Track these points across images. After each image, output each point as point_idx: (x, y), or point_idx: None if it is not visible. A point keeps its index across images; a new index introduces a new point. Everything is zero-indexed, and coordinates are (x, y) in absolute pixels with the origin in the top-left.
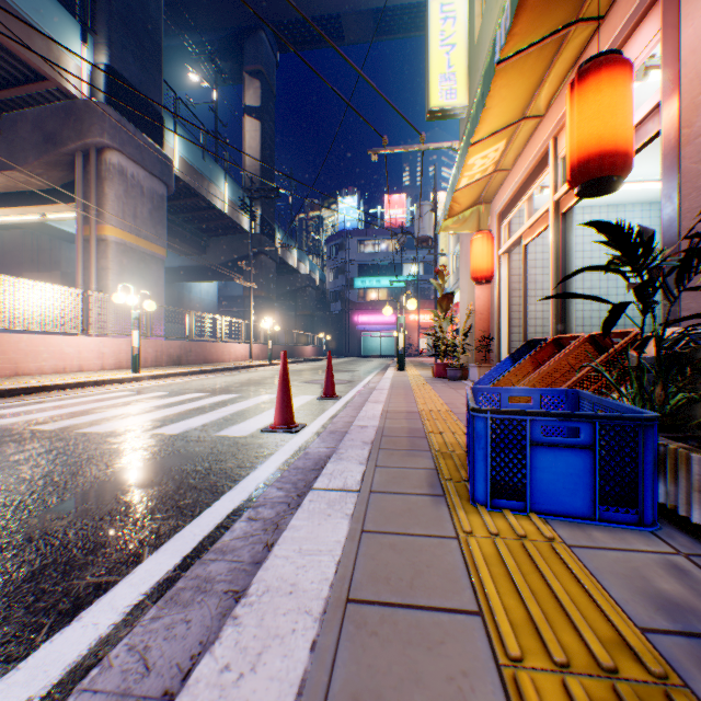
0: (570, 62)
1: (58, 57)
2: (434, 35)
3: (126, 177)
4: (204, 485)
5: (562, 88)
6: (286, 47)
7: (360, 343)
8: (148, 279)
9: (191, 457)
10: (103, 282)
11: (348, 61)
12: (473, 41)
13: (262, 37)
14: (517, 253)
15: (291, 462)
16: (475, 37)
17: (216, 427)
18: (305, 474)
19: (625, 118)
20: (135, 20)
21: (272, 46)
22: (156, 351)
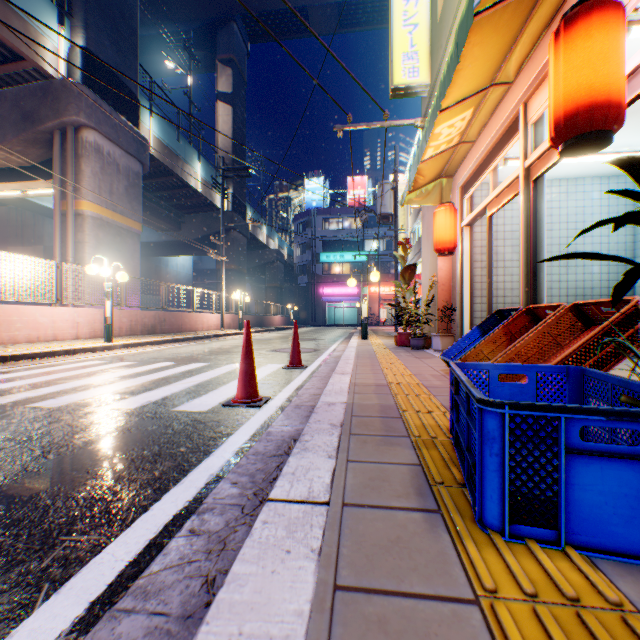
0: (545, 21)
1: (35, 38)
2: (397, 15)
3: (102, 155)
4: (146, 478)
5: (534, 50)
6: (256, 38)
7: (325, 313)
8: (124, 253)
9: (140, 438)
10: (80, 254)
11: (314, 34)
12: (436, 19)
13: (234, 28)
14: (479, 225)
15: (251, 445)
16: (438, 16)
17: (176, 401)
18: (264, 462)
19: (619, 66)
20: (111, 5)
21: (243, 37)
22: (130, 320)
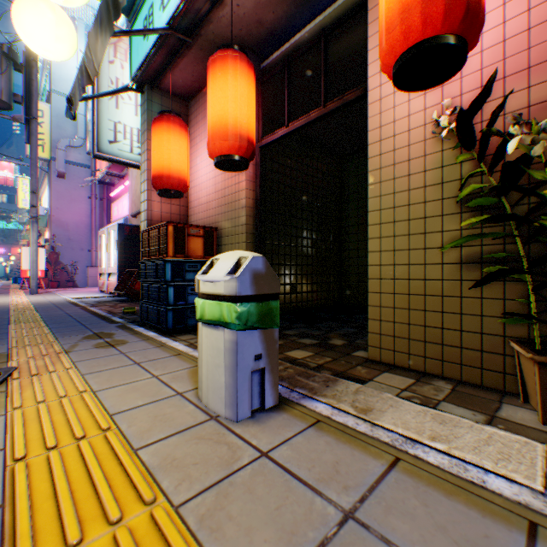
0: None
1: None
2: (21, 188)
3: None
4: None
5: None
6: None
7: None
8: None
9: None
10: None
11: None
12: None
13: None
14: None
15: None
16: None
17: None
18: None
19: None
20: None
21: None
22: None
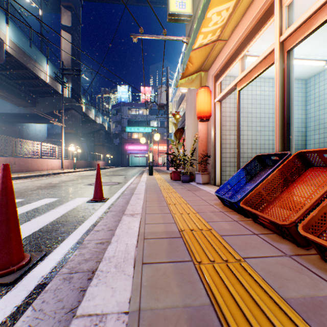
0: None
1: None
2: None
3: None
4: None
5: None
6: None
7: (129, 159)
8: None
9: None
10: None
11: None
12: None
13: None
14: (224, 103)
15: None
16: None
17: None
18: None
19: None
20: None
21: None
22: None
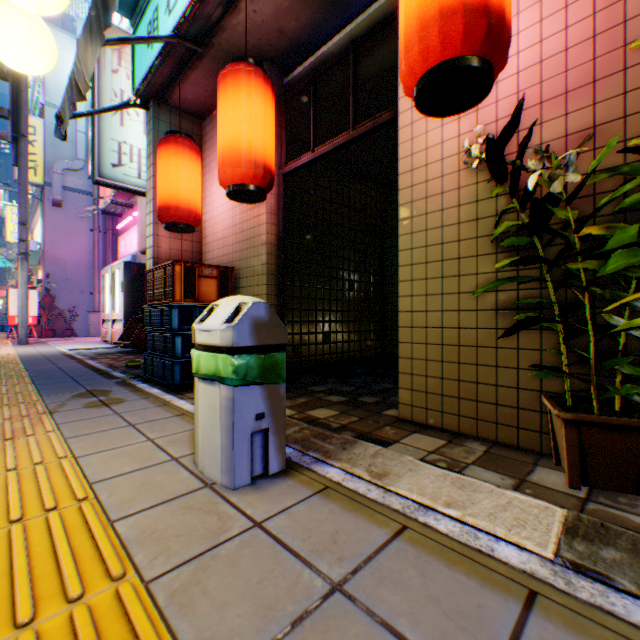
0: None
1: None
2: (10, 218)
3: None
4: None
5: None
6: None
7: None
8: None
9: None
10: None
11: None
12: None
13: None
14: None
15: None
16: None
17: None
18: None
19: None
20: None
21: None
22: None
